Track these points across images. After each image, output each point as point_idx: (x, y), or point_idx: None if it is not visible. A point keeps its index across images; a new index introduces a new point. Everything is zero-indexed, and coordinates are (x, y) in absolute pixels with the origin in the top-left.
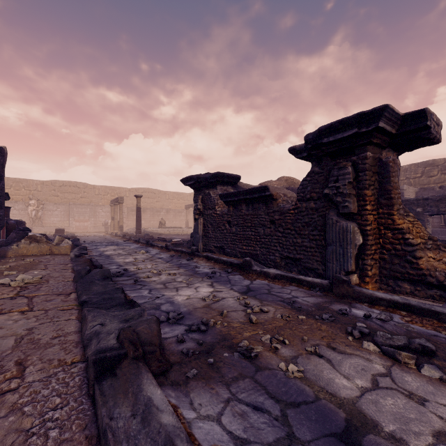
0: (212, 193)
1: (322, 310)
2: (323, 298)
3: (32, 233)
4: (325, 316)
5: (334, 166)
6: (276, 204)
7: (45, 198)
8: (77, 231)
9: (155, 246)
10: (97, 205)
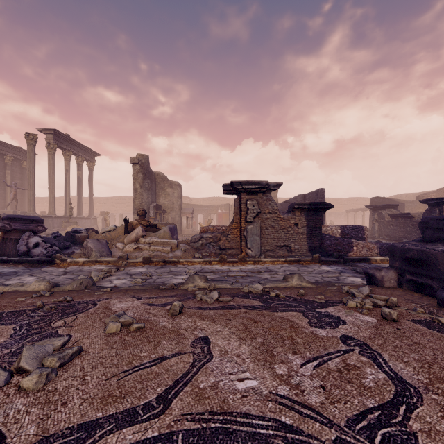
0: (383, 212)
1: None
2: None
3: None
4: None
5: (433, 209)
6: (414, 219)
7: None
8: None
9: None
10: None
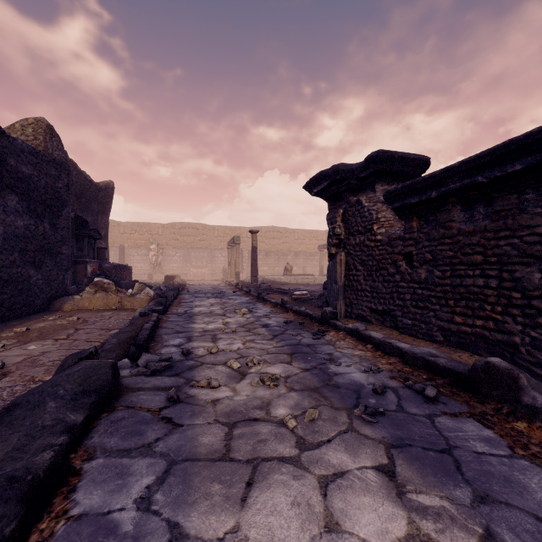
0: (364, 200)
1: None
2: None
3: (98, 279)
4: None
5: None
6: None
7: (166, 242)
8: (194, 279)
9: (267, 301)
10: (216, 249)
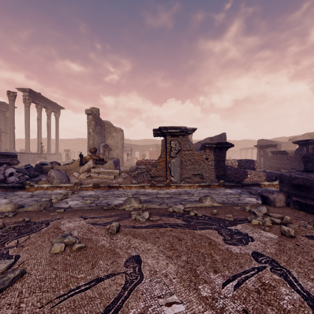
0: (266, 150)
1: None
2: None
3: None
4: None
5: (302, 148)
6: (288, 155)
7: None
8: None
9: None
10: None
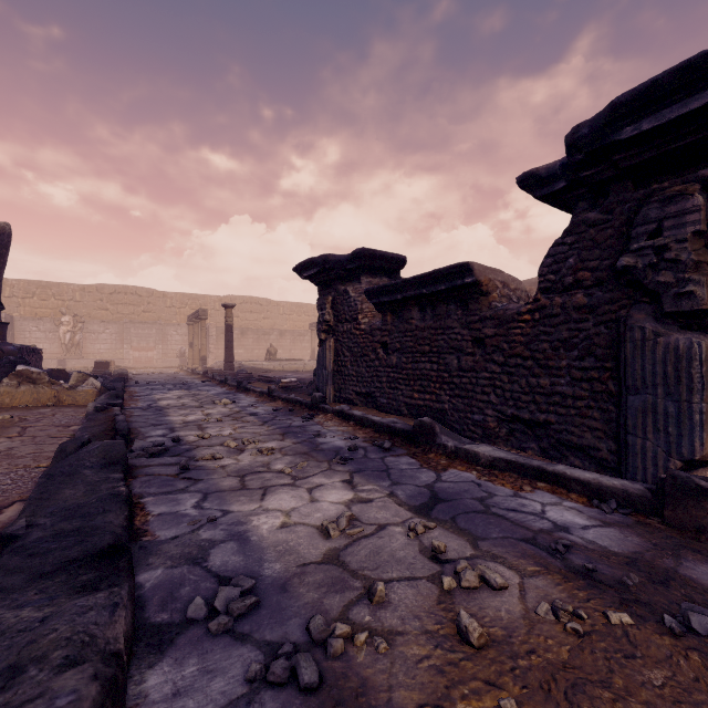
0: (351, 290)
1: (663, 584)
2: (640, 535)
3: (23, 367)
4: (700, 621)
5: (644, 201)
6: (486, 304)
7: (87, 312)
8: (135, 366)
9: (250, 391)
10: (169, 325)
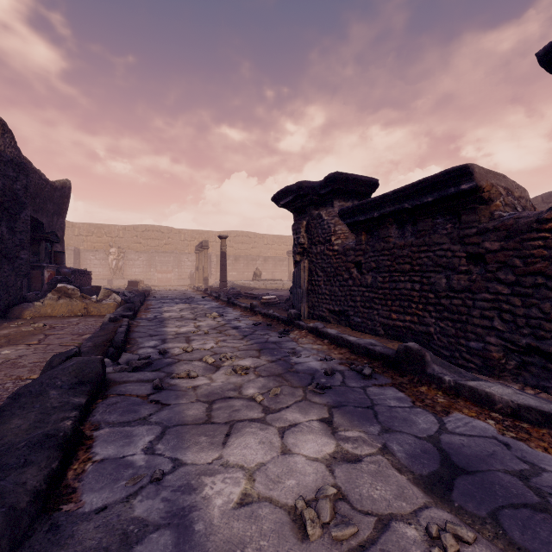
0: (324, 214)
1: None
2: None
3: (62, 284)
4: None
5: None
6: (486, 213)
7: (127, 245)
8: (159, 284)
9: (237, 306)
10: (183, 253)
